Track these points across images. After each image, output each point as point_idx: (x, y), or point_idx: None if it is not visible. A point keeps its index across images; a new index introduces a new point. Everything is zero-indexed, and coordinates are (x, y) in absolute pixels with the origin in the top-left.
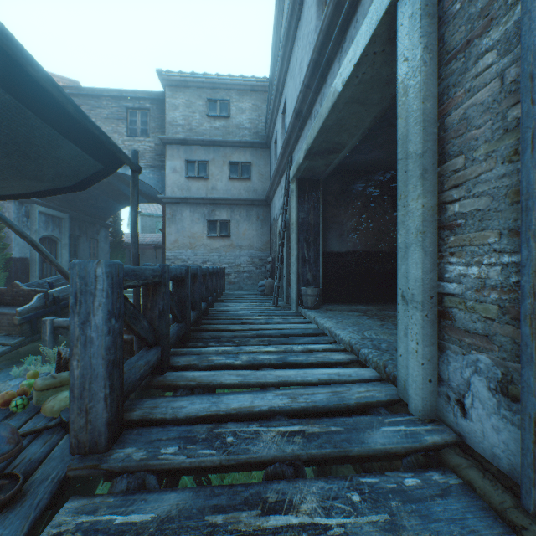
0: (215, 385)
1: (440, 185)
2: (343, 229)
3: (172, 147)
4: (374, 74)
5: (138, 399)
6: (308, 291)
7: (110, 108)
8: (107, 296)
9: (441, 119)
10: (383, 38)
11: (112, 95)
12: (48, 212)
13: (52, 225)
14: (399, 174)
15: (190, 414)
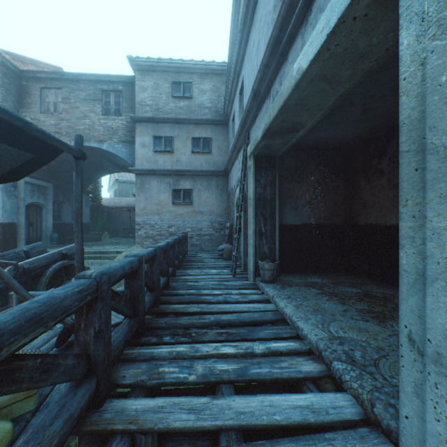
0: (161, 429)
1: None
2: (298, 202)
3: (141, 125)
4: (349, 45)
5: None
6: (265, 266)
7: (88, 90)
8: None
9: None
10: None
11: (89, 78)
12: (34, 182)
13: (37, 193)
14: (404, 171)
15: None
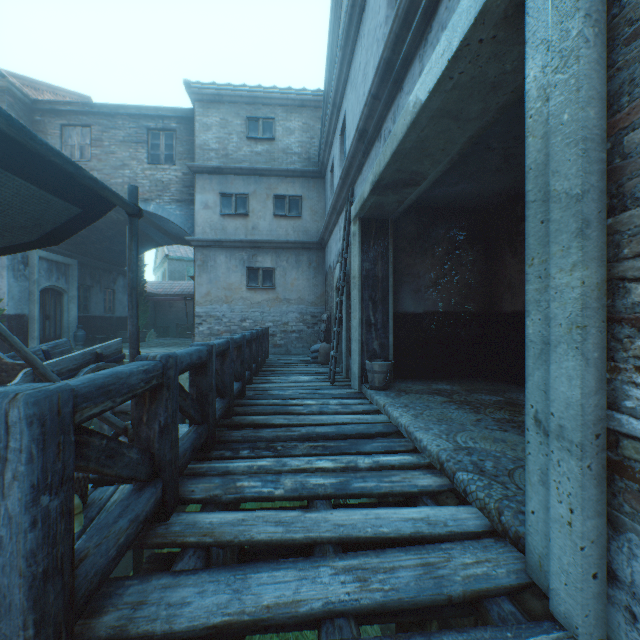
0: (242, 542)
1: (612, 248)
2: (420, 283)
3: (203, 177)
4: (477, 73)
5: (118, 579)
6: (375, 367)
7: (128, 129)
8: (30, 458)
9: (616, 136)
10: (496, 15)
11: (130, 112)
12: (52, 257)
13: (56, 274)
14: (530, 225)
15: (195, 621)
